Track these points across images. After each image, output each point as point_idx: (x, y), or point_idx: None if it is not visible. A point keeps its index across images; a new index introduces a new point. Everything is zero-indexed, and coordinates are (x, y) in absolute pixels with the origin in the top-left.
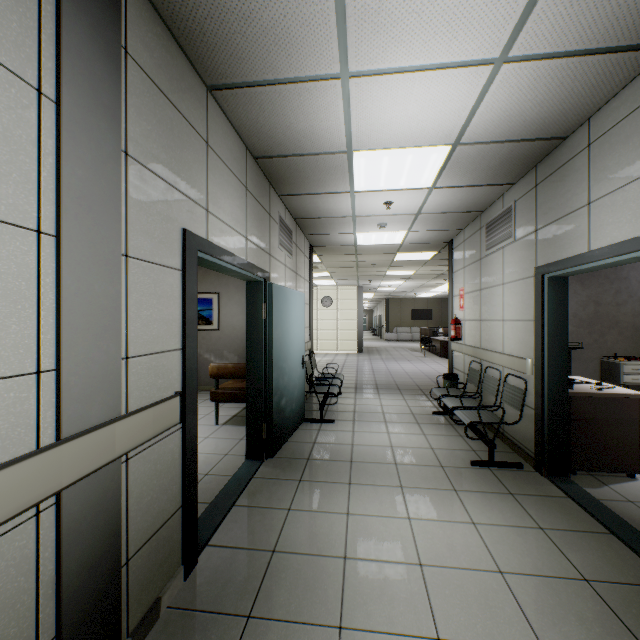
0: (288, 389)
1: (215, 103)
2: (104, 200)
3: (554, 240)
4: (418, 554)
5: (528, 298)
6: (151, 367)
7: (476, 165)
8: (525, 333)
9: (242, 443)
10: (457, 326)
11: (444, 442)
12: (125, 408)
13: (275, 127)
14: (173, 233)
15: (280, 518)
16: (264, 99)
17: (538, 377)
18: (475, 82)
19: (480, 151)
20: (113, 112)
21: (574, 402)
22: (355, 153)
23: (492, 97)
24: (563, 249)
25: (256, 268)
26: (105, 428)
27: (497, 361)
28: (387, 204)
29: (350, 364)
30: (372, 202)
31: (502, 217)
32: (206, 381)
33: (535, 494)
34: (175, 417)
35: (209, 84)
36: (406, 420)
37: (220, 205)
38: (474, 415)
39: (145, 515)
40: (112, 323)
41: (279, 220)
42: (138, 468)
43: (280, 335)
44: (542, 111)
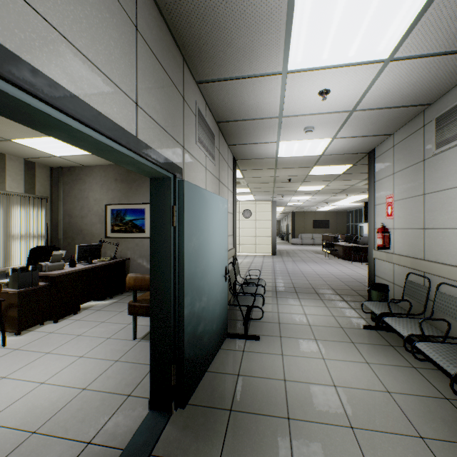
0: (207, 310)
1: None
2: None
3: None
4: None
5: None
6: None
7: None
8: None
9: None
10: (385, 234)
11: (399, 379)
12: None
13: None
14: None
15: None
16: None
17: None
18: None
19: None
20: None
21: None
22: None
23: None
24: None
25: (156, 154)
26: None
27: None
28: (322, 94)
29: (267, 265)
30: (305, 91)
31: None
32: None
33: None
34: None
35: None
36: (338, 337)
37: None
38: (452, 355)
39: None
40: None
41: (197, 113)
42: None
43: (196, 247)
44: None
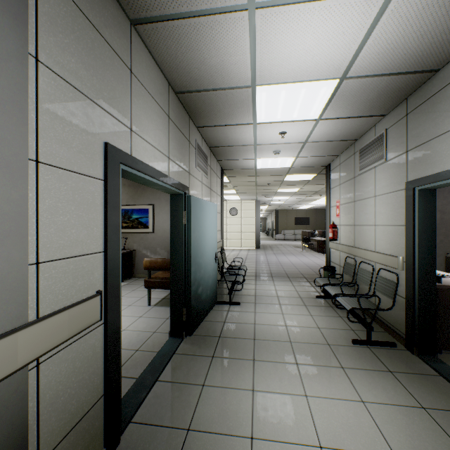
0: (204, 279)
1: (139, 38)
2: (3, 99)
3: (425, 158)
4: (317, 435)
5: (399, 207)
6: (68, 270)
7: (357, 98)
8: (396, 236)
9: (168, 322)
10: (334, 230)
11: (328, 322)
12: (35, 313)
13: (191, 62)
14: (94, 145)
15: (195, 394)
16: (181, 33)
17: (409, 272)
18: (368, 12)
19: (362, 84)
20: (16, 10)
21: (440, 293)
22: (258, 87)
23: (381, 28)
24: (434, 165)
25: (177, 183)
26: (2, 340)
27: (370, 258)
28: (282, 134)
29: (251, 257)
30: (270, 132)
31: (374, 143)
32: (144, 270)
33: (411, 372)
34: (95, 316)
35: (132, 18)
36: (296, 303)
37: (144, 127)
38: (353, 302)
39: (61, 413)
40: (15, 228)
41: (197, 146)
42: (52, 370)
43: (197, 237)
44: (423, 43)
